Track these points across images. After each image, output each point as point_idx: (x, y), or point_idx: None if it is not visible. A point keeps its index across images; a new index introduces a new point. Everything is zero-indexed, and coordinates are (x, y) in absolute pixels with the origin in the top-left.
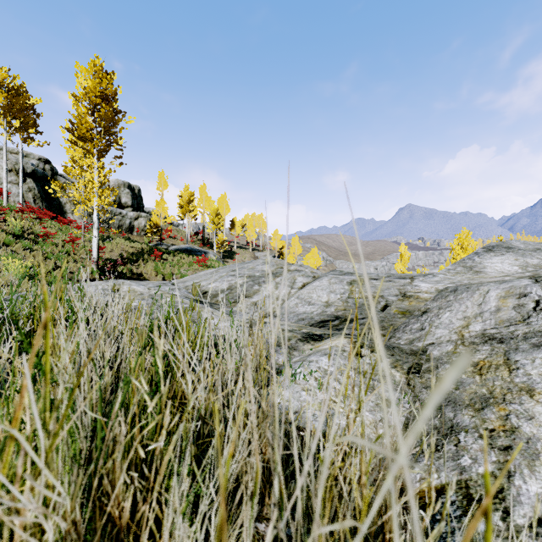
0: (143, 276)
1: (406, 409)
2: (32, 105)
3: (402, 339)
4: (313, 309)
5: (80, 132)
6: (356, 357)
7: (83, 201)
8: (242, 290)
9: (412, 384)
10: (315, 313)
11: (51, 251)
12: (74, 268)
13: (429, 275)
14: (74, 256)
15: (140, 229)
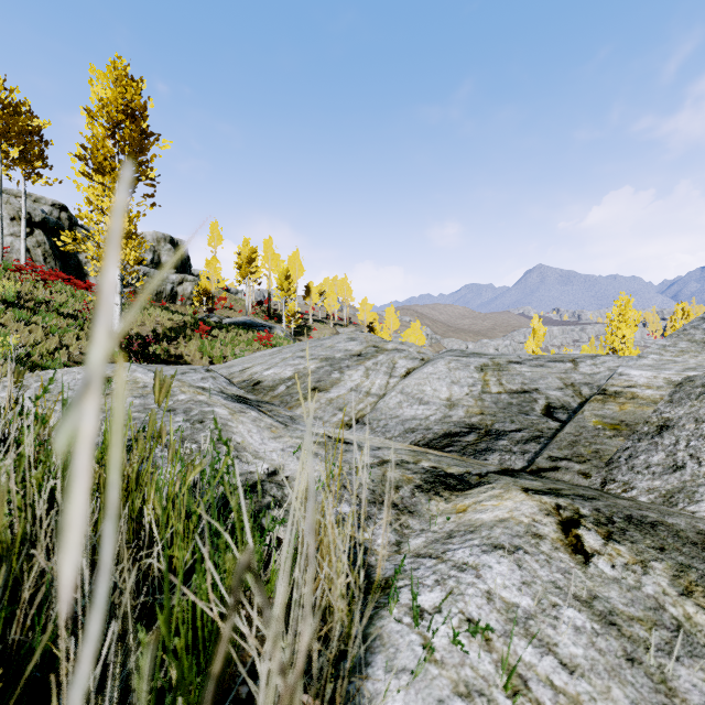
0: (184, 359)
1: None
2: (38, 129)
3: (638, 488)
4: (428, 412)
5: (95, 160)
6: (577, 559)
7: (100, 255)
8: (314, 379)
9: None
10: (432, 419)
11: (55, 325)
12: (87, 348)
13: (600, 357)
14: (89, 331)
15: (185, 297)
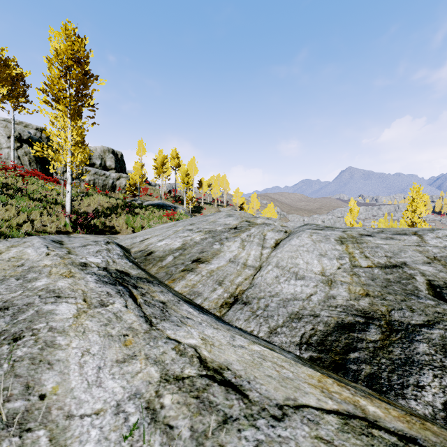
0: (114, 229)
1: None
2: (22, 77)
3: None
4: (308, 289)
5: (52, 92)
6: None
7: (56, 158)
8: (198, 250)
9: None
10: (315, 301)
11: (26, 205)
12: (47, 221)
13: (438, 230)
14: (50, 210)
15: (121, 188)
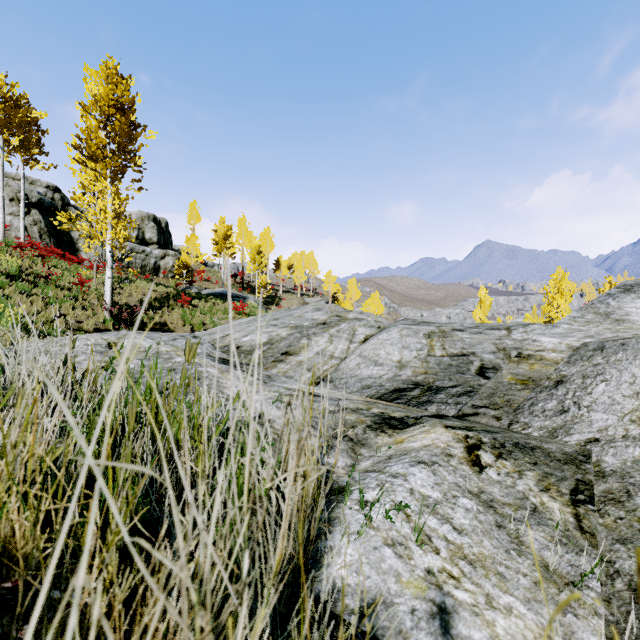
0: (167, 326)
1: (596, 595)
2: (35, 120)
3: (533, 426)
4: (382, 372)
5: (89, 149)
6: (474, 469)
7: (93, 234)
8: (286, 344)
9: (588, 530)
10: (385, 378)
11: (54, 296)
12: (81, 317)
13: (531, 325)
14: (83, 301)
15: (167, 270)
